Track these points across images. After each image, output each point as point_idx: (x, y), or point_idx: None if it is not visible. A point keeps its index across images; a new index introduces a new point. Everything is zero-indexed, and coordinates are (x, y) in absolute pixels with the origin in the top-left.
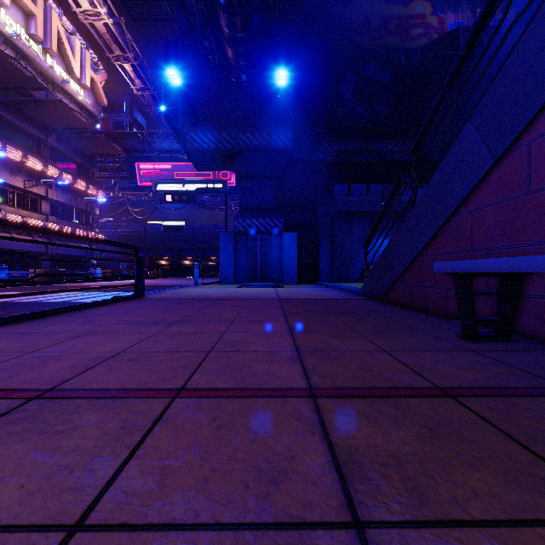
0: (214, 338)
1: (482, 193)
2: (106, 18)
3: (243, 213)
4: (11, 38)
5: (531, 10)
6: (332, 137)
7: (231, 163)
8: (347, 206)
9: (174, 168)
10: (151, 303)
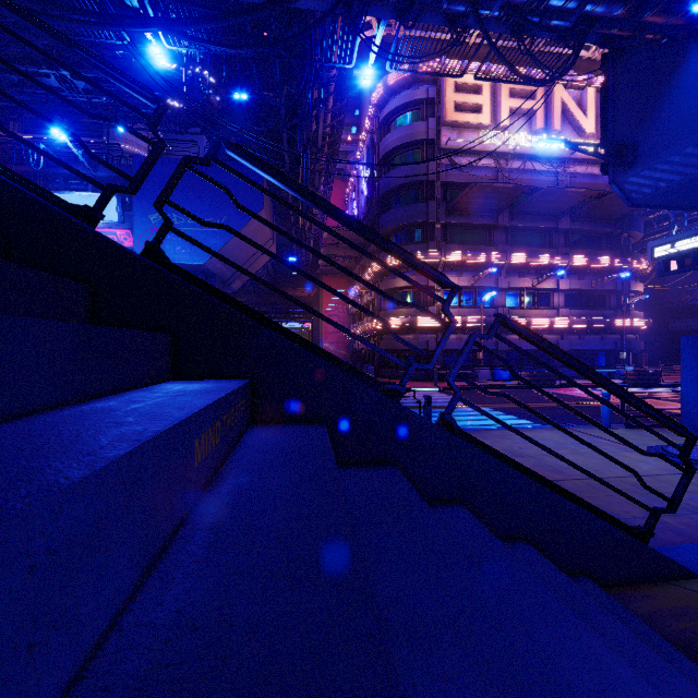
0: None
1: None
2: None
3: None
4: (514, 152)
5: None
6: None
7: None
8: None
9: None
10: None
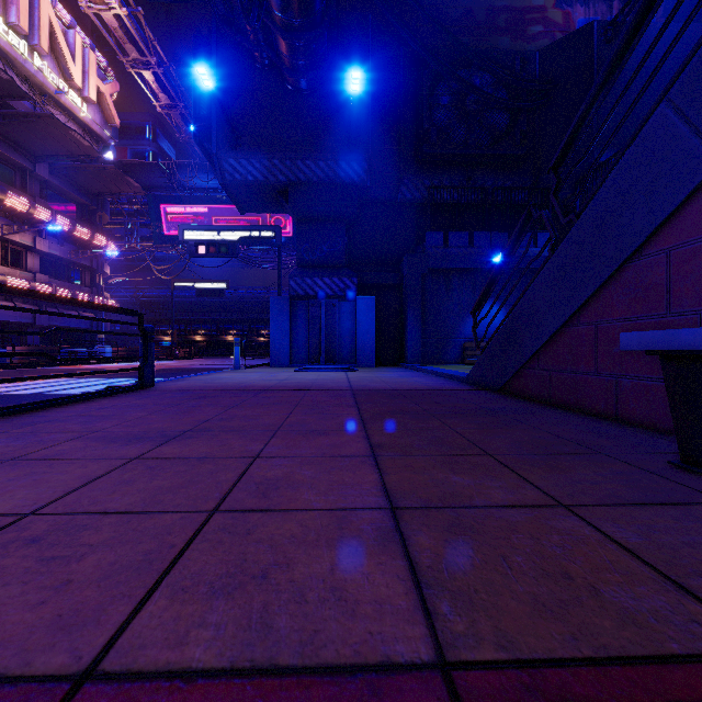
0: (233, 473)
1: (690, 219)
2: (117, 7)
3: (303, 270)
4: None
5: (684, 5)
6: (423, 168)
7: (285, 201)
8: (444, 261)
9: (211, 212)
10: (157, 398)
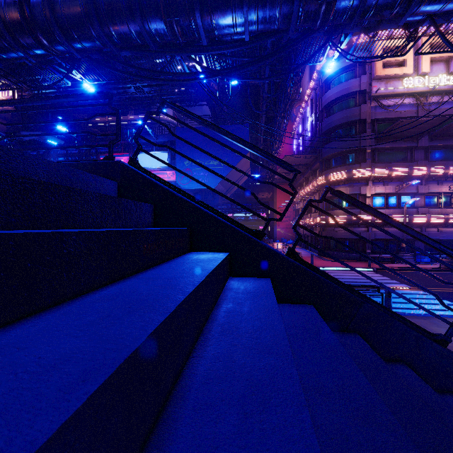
0: None
1: None
2: None
3: None
4: (433, 90)
5: None
6: None
7: None
8: None
9: None
10: None
